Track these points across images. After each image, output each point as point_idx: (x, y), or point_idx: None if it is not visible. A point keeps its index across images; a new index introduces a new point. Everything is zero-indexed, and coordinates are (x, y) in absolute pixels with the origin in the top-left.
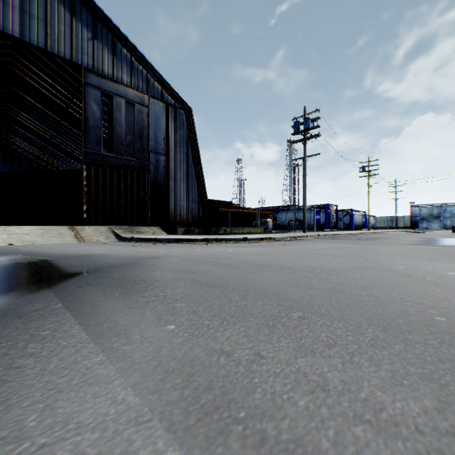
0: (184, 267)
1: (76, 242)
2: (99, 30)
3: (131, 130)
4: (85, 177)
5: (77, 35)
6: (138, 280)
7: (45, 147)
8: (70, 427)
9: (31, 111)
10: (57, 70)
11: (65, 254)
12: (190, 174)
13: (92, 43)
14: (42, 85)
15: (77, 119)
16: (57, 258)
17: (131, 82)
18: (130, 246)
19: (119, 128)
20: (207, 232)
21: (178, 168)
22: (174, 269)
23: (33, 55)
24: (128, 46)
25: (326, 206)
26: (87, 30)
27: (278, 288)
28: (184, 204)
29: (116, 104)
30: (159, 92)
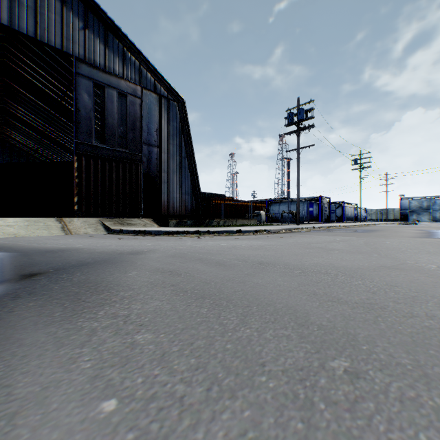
0: (167, 266)
1: (62, 235)
2: (90, 19)
3: (123, 121)
4: (76, 168)
5: (68, 24)
6: (102, 286)
7: (42, 141)
8: None
9: (27, 104)
10: (51, 63)
11: (39, 248)
12: (183, 166)
13: (83, 32)
14: (36, 78)
15: (72, 113)
16: (26, 253)
17: (124, 72)
18: (116, 239)
19: (111, 119)
20: (200, 224)
21: (171, 160)
22: (154, 269)
23: (26, 48)
24: (120, 37)
25: (319, 198)
26: (78, 20)
27: (291, 302)
28: (177, 196)
29: (108, 94)
30: (152, 83)
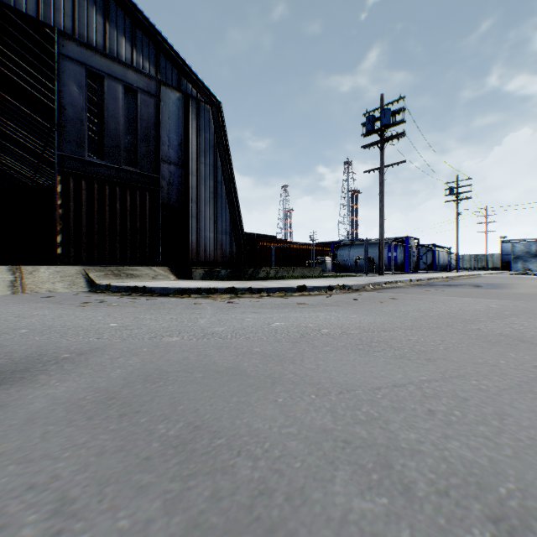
0: None
1: (5, 294)
2: None
3: (132, 128)
4: (60, 193)
5: None
6: None
7: (39, 166)
8: None
9: (15, 116)
10: (38, 53)
11: None
12: (220, 194)
13: None
14: (22, 78)
15: None
16: None
17: (133, 59)
18: (77, 305)
19: (114, 124)
20: (241, 275)
21: (201, 185)
22: None
23: (3, 32)
24: (127, 7)
25: (405, 239)
26: None
27: None
28: (210, 236)
29: (110, 88)
30: (174, 76)
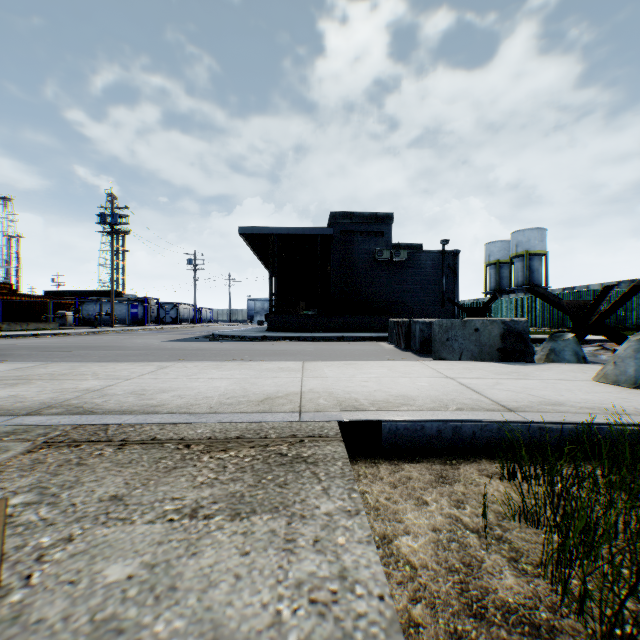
0: (4, 346)
1: None
2: None
3: None
4: None
5: None
6: None
7: None
8: (22, 352)
9: None
10: None
11: None
12: None
13: None
14: None
15: None
16: None
17: None
18: None
19: None
20: None
21: None
22: None
23: None
24: None
25: (145, 299)
26: None
27: (60, 346)
28: None
29: None
30: None
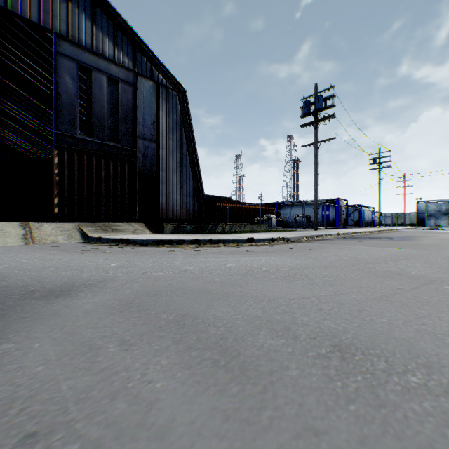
0: (64, 373)
1: (20, 244)
2: None
3: (114, 111)
4: (57, 164)
5: None
6: None
7: (35, 140)
8: None
9: (16, 99)
10: (37, 49)
11: None
12: (185, 164)
13: (65, 5)
14: (23, 68)
15: None
16: None
17: (115, 55)
18: (80, 252)
19: (100, 108)
20: (202, 229)
21: (170, 157)
22: None
23: (8, 32)
24: (110, 13)
25: (336, 201)
26: None
27: None
28: (177, 198)
29: (96, 79)
30: (148, 69)
